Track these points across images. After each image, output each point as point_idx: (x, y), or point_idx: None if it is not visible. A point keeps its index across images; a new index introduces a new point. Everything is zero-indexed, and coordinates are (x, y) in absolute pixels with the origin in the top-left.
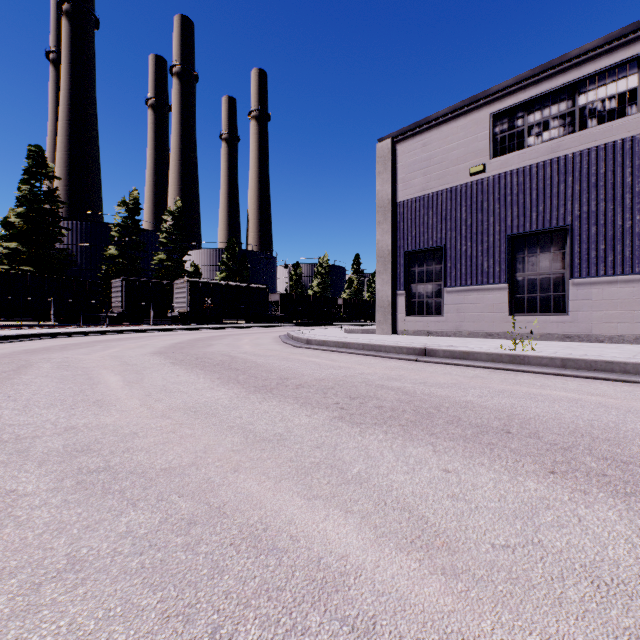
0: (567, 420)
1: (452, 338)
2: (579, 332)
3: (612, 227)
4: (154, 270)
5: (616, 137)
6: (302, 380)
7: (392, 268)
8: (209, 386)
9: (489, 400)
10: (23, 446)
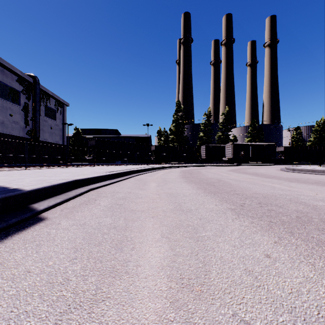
0: None
1: None
2: None
3: None
4: (216, 140)
5: None
6: (281, 177)
7: None
8: (250, 176)
9: None
10: (221, 178)
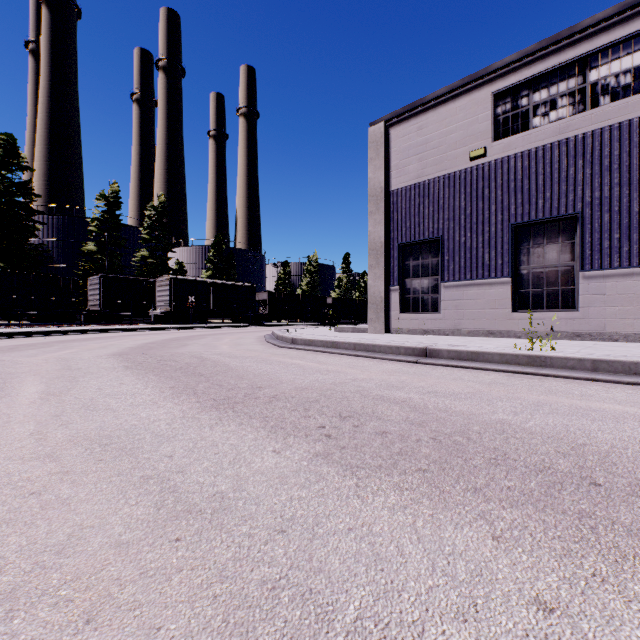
0: None
1: (451, 337)
2: (591, 330)
3: (628, 214)
4: (136, 267)
5: (632, 115)
6: (279, 389)
7: (385, 262)
8: (152, 399)
9: (530, 419)
10: None
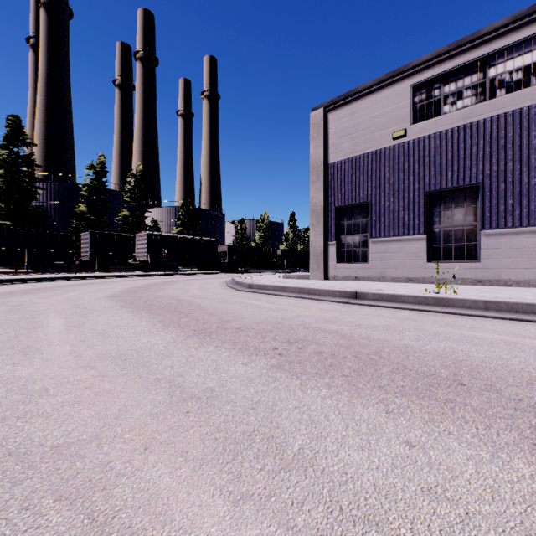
0: (516, 367)
1: (377, 283)
2: (489, 277)
3: (519, 184)
4: (119, 225)
5: (523, 104)
6: (242, 323)
7: (324, 221)
8: (149, 330)
9: (427, 344)
10: None
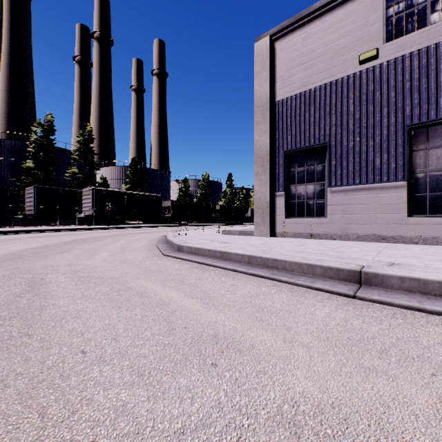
0: None
1: (342, 242)
2: None
3: None
4: (69, 181)
5: None
6: None
7: (270, 168)
8: None
9: None
10: None
